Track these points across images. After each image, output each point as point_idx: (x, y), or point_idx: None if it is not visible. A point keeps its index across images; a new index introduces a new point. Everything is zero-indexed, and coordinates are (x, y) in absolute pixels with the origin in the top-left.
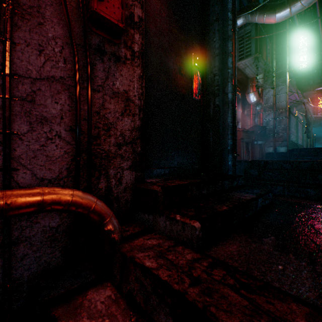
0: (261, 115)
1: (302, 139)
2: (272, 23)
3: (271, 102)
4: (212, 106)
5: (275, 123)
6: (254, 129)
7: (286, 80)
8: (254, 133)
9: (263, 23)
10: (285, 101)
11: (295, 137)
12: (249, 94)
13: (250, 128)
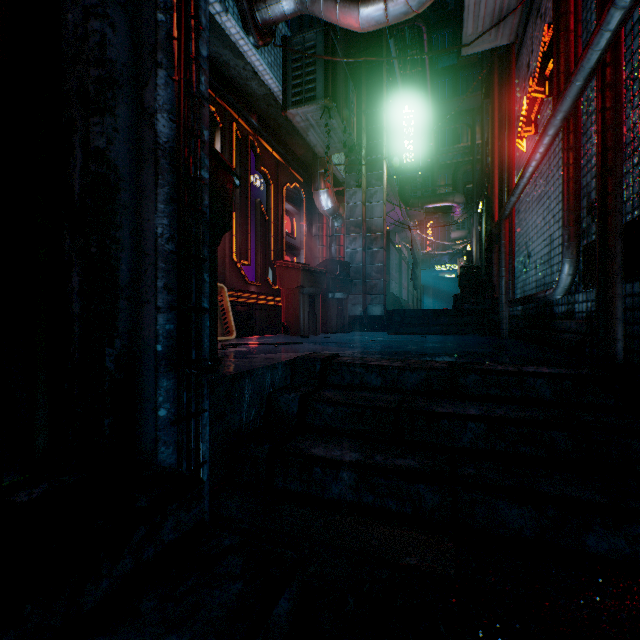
0: (343, 239)
1: (408, 289)
2: (354, 28)
3: (359, 215)
4: (80, 154)
5: (366, 258)
6: (330, 267)
7: (382, 177)
8: (328, 274)
9: (336, 23)
10: (382, 217)
11: (398, 285)
12: (319, 191)
13: (321, 263)
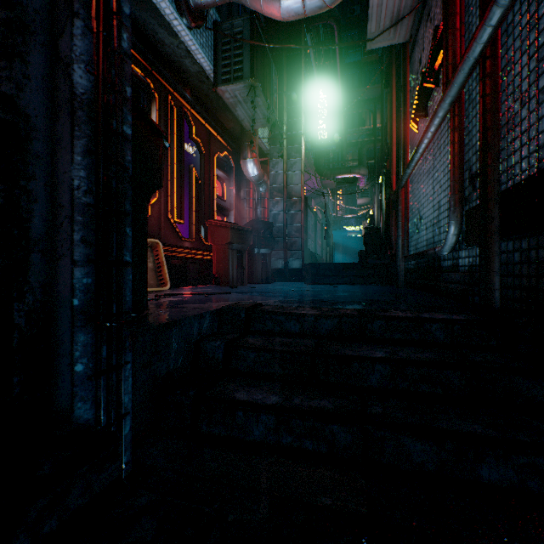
0: (267, 203)
1: (322, 246)
2: (276, 17)
3: (281, 182)
4: None
5: (287, 219)
6: (256, 226)
7: (301, 150)
8: (254, 233)
9: (260, 11)
10: (300, 184)
11: (314, 243)
12: (246, 160)
13: (248, 223)
